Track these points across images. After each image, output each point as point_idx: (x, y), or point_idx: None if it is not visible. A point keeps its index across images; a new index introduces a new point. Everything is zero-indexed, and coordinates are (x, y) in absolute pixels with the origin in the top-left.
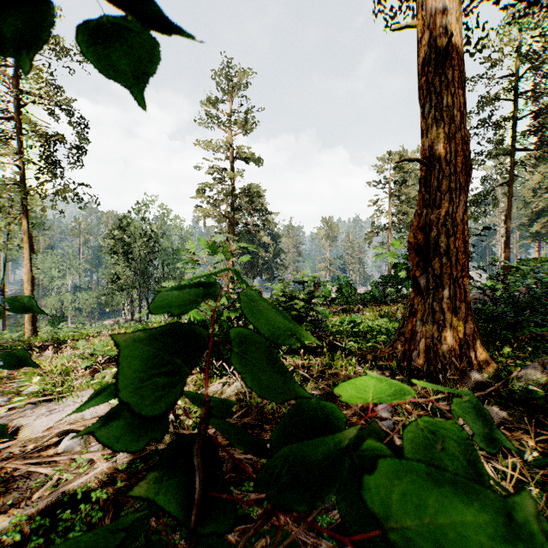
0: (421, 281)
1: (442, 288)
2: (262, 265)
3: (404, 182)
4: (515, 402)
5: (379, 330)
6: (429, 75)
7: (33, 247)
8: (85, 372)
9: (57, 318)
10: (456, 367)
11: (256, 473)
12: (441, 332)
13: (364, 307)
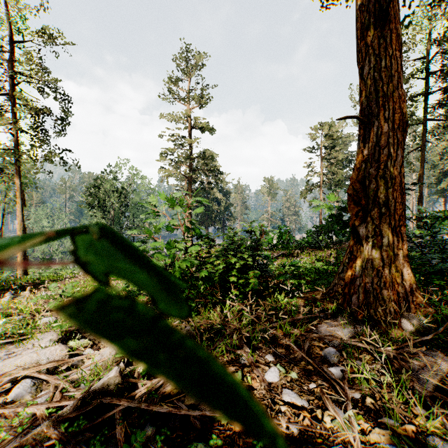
0: (360, 230)
1: (381, 236)
2: (215, 216)
3: (333, 148)
4: None
5: (317, 272)
6: (368, 39)
7: (25, 202)
8: (54, 312)
9: (46, 261)
10: (396, 311)
11: (204, 431)
12: (380, 278)
13: (301, 252)
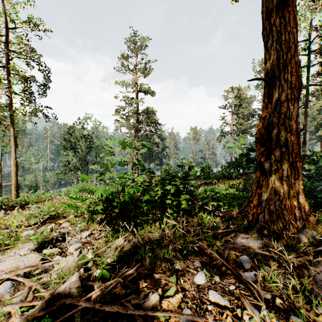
0: (265, 164)
1: (281, 169)
2: (155, 155)
3: (240, 105)
4: None
5: (230, 196)
6: (271, 19)
7: (17, 145)
8: (34, 226)
9: (33, 187)
10: (293, 227)
11: None
12: (281, 201)
13: (218, 181)
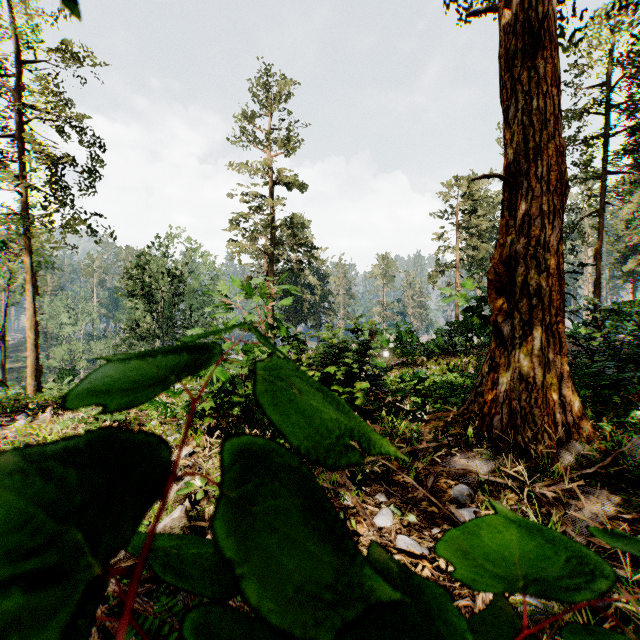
0: (505, 328)
1: (531, 336)
2: (307, 309)
3: (474, 212)
4: (627, 482)
5: (448, 387)
6: (515, 70)
7: (37, 289)
8: None
9: (67, 372)
10: (551, 437)
11: None
12: (530, 392)
13: (428, 360)
